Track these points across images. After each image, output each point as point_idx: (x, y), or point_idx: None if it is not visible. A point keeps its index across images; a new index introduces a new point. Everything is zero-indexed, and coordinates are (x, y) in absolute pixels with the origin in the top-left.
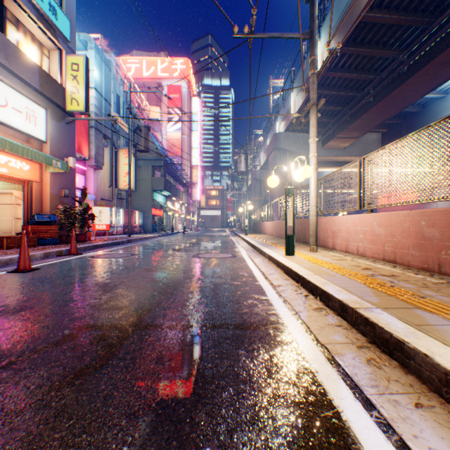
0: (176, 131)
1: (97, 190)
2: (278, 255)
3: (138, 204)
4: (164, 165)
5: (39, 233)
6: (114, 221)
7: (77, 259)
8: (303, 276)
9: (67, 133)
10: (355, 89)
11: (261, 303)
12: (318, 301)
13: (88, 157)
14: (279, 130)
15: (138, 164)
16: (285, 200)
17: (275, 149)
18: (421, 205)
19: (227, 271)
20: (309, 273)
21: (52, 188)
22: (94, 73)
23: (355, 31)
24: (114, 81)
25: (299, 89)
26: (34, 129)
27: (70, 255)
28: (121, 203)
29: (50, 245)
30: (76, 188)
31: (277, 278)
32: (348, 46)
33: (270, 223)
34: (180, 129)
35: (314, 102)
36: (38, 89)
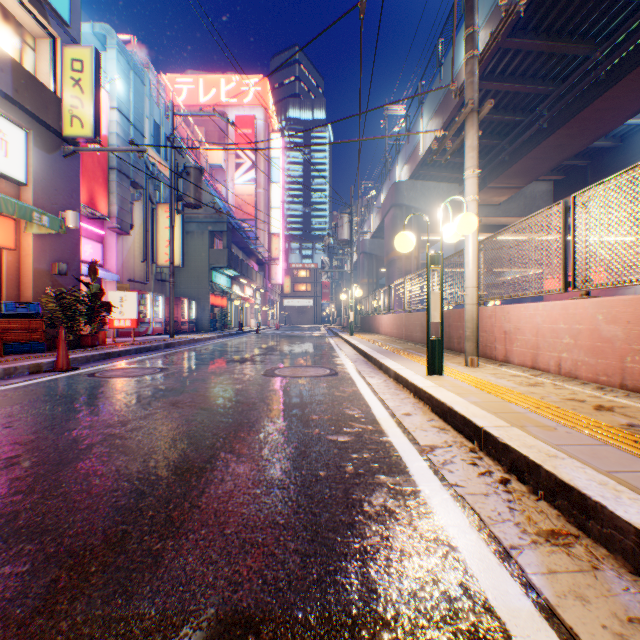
0: (247, 183)
1: (122, 267)
2: (414, 374)
3: (188, 288)
4: (228, 230)
5: (9, 334)
6: (149, 314)
7: (62, 379)
8: (487, 431)
9: (64, 171)
10: (520, 111)
11: (405, 509)
12: (542, 503)
13: (107, 214)
14: (400, 178)
15: (189, 228)
16: (427, 276)
17: (395, 206)
18: (611, 291)
19: (323, 406)
20: (496, 420)
21: (36, 260)
22: (116, 85)
23: (527, 10)
24: (150, 101)
25: (433, 112)
26: (2, 162)
27: (55, 372)
28: (161, 287)
29: (30, 354)
30: (80, 260)
31: (422, 426)
32: (514, 36)
33: (388, 318)
34: (253, 179)
35: (474, 106)
36: (10, 96)
